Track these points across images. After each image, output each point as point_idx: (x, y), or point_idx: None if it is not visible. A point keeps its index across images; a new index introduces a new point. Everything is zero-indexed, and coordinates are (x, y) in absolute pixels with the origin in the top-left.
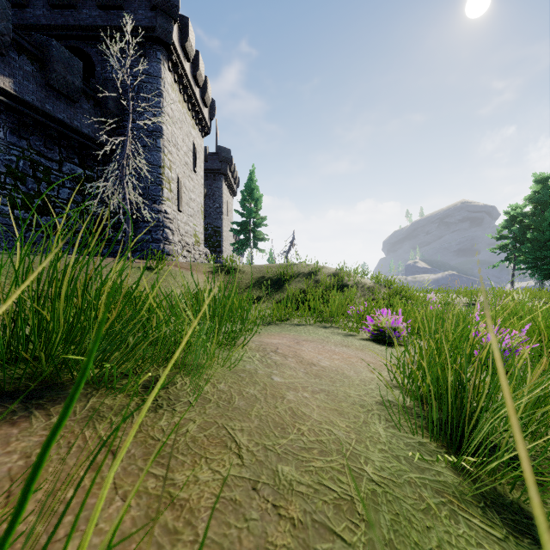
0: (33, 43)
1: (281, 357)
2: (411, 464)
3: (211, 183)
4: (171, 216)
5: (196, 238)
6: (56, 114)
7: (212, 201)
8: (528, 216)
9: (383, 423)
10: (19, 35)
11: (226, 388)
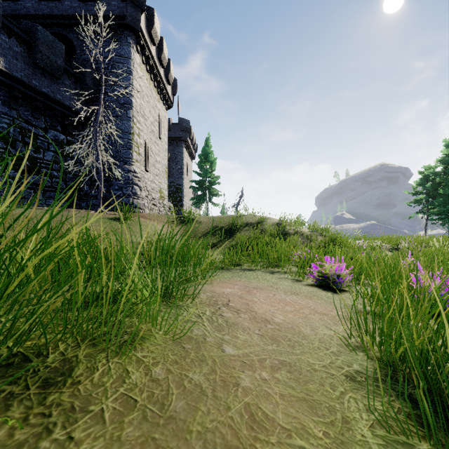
0: (21, 28)
1: (233, 313)
2: None
3: (174, 148)
4: (139, 175)
5: (161, 194)
6: (41, 89)
7: (175, 163)
8: (440, 175)
9: (365, 416)
10: (9, 21)
11: (163, 373)
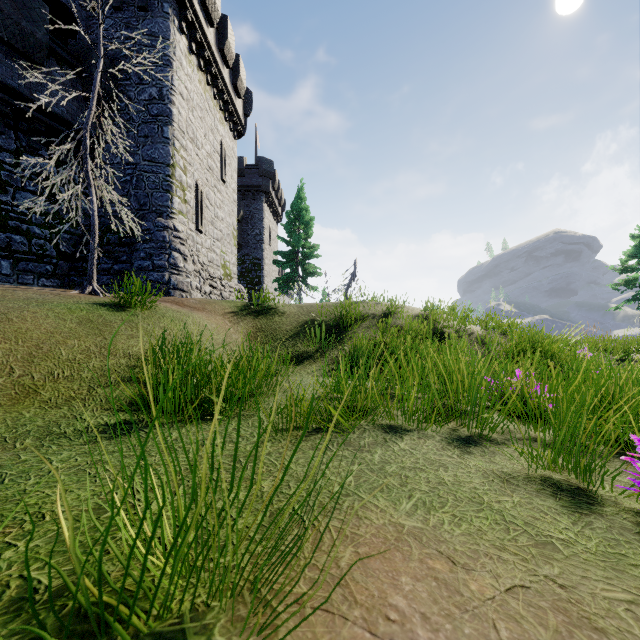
0: None
1: None
2: None
3: (249, 204)
4: (183, 234)
5: (225, 270)
6: (5, 79)
7: (251, 226)
8: None
9: None
10: None
11: None
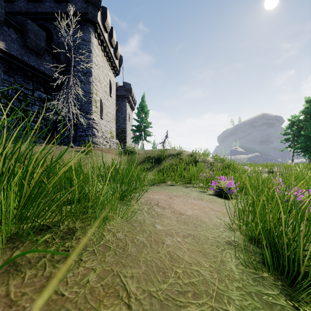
0: (16, 21)
1: (161, 209)
2: (261, 300)
3: (120, 103)
4: (96, 121)
5: (111, 134)
6: (30, 63)
7: (121, 113)
8: (302, 122)
9: (234, 260)
10: (8, 17)
11: (122, 236)
